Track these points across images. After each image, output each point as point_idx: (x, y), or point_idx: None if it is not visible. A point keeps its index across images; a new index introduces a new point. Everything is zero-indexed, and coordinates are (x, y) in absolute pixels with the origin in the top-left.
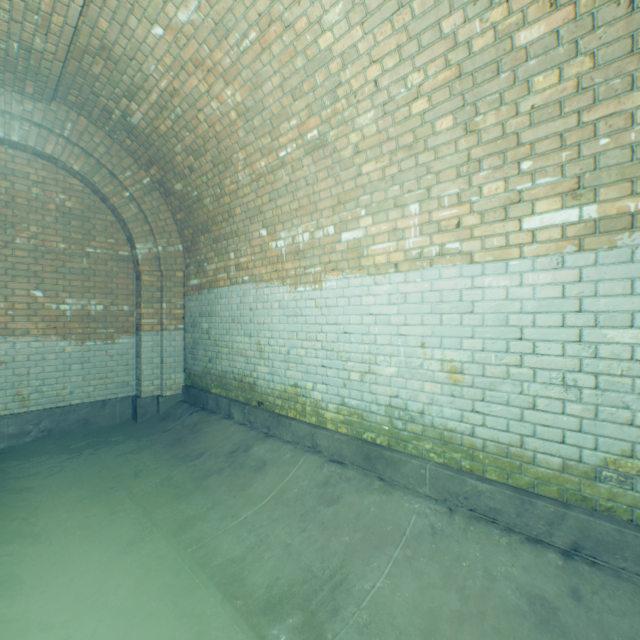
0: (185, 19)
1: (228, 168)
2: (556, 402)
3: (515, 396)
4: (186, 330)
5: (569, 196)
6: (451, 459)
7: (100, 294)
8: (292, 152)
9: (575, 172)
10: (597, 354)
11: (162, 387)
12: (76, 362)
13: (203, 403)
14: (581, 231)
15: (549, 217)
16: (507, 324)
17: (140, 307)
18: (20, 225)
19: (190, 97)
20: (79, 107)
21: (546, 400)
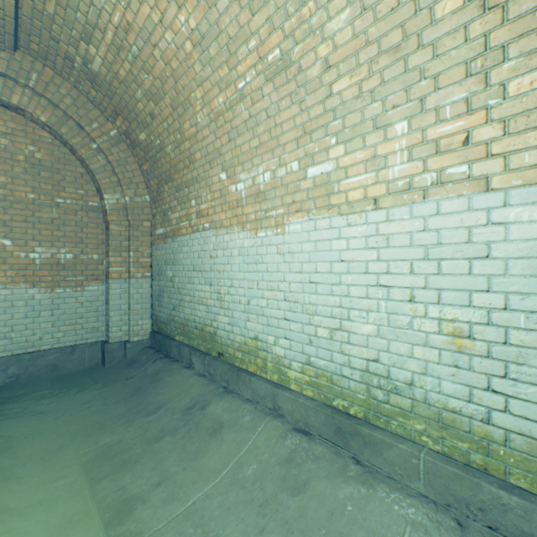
0: None
1: (187, 110)
2: None
3: None
4: (153, 278)
5: None
6: (453, 448)
7: (70, 243)
8: (251, 81)
9: None
10: None
11: (129, 333)
12: (45, 309)
13: (167, 350)
14: None
15: None
16: None
17: (108, 256)
18: None
19: (144, 31)
20: (43, 57)
21: None
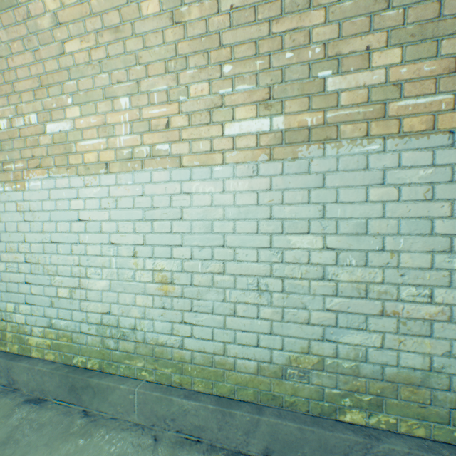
0: None
1: None
2: (253, 307)
3: (219, 304)
4: None
5: (263, 105)
6: (163, 375)
7: None
8: None
9: (267, 82)
10: (284, 259)
11: None
12: None
13: None
14: (272, 141)
15: (247, 124)
16: (212, 231)
17: None
18: None
19: None
20: None
21: (245, 306)
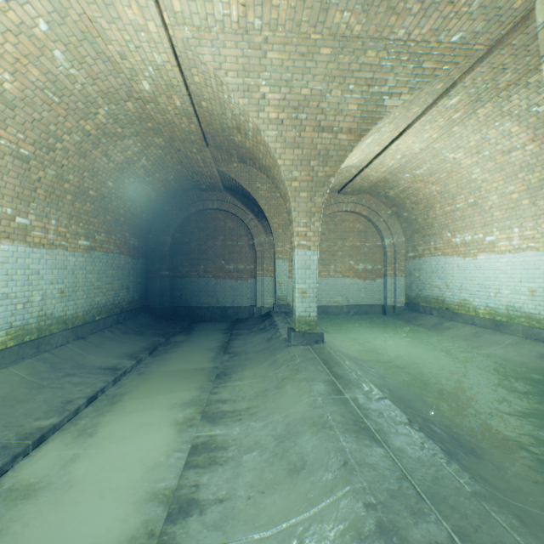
0: (418, 173)
1: (431, 209)
2: None
3: None
4: (405, 277)
5: None
6: (531, 324)
7: (370, 261)
8: (461, 206)
9: None
10: None
11: (395, 302)
12: (362, 288)
13: (416, 309)
14: None
15: None
16: None
17: (385, 266)
18: (347, 238)
19: (416, 188)
20: (367, 193)
21: None
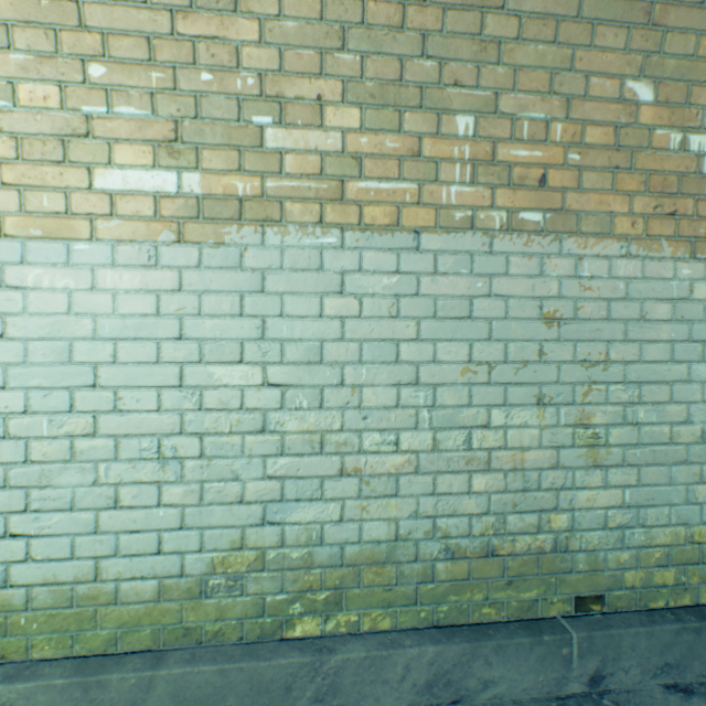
0: None
1: None
2: (151, 488)
3: (87, 490)
4: None
5: (165, 149)
6: None
7: None
8: None
9: (172, 112)
10: (204, 404)
11: None
12: None
13: None
14: (182, 211)
15: (137, 177)
16: (72, 359)
17: None
18: None
19: None
20: None
21: (136, 488)
